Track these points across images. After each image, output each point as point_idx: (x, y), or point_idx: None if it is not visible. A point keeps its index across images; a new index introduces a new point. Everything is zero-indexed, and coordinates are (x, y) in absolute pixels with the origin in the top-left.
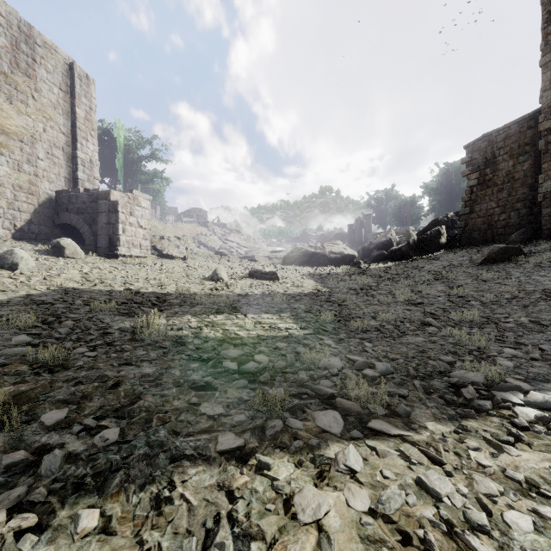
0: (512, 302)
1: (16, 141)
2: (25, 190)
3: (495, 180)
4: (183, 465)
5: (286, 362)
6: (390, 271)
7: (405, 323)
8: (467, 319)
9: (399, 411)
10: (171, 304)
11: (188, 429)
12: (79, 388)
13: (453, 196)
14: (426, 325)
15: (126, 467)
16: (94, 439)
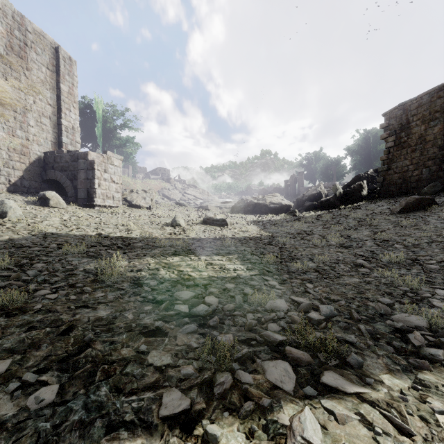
0: (432, 245)
1: (11, 111)
2: (18, 152)
3: (409, 142)
4: (121, 436)
5: (234, 303)
6: (321, 218)
7: (339, 264)
8: (394, 261)
9: (350, 362)
10: (135, 247)
11: (133, 384)
12: (30, 334)
13: (371, 157)
14: (358, 266)
15: (56, 439)
16: (27, 400)
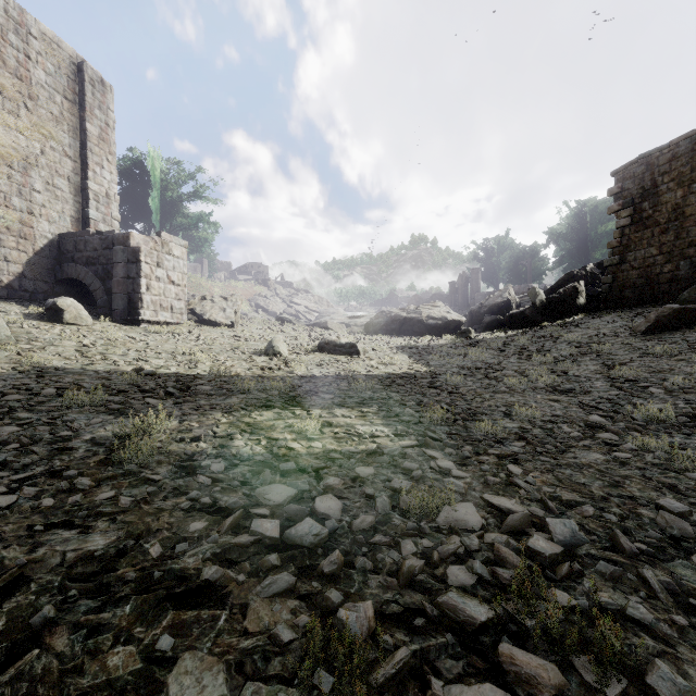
0: None
1: (2, 166)
2: (15, 233)
3: (656, 217)
4: None
5: (374, 513)
6: (513, 343)
7: (559, 424)
8: (656, 419)
9: (657, 687)
10: (197, 392)
11: None
12: None
13: (588, 244)
14: (595, 427)
15: None
16: None
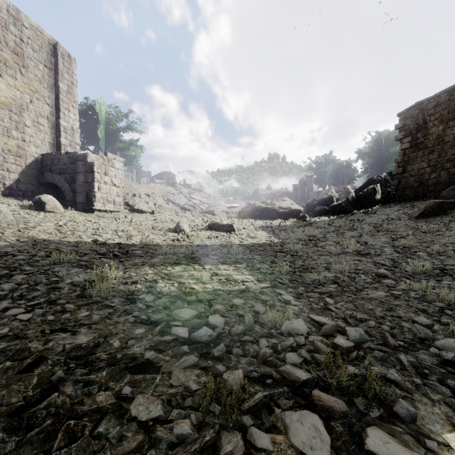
0: None
1: (5, 110)
2: (13, 153)
3: (426, 143)
4: None
5: (244, 325)
6: (333, 224)
7: (359, 274)
8: (420, 271)
9: (399, 412)
10: (133, 255)
11: (105, 453)
12: None
13: (383, 160)
14: (381, 276)
15: None
16: None
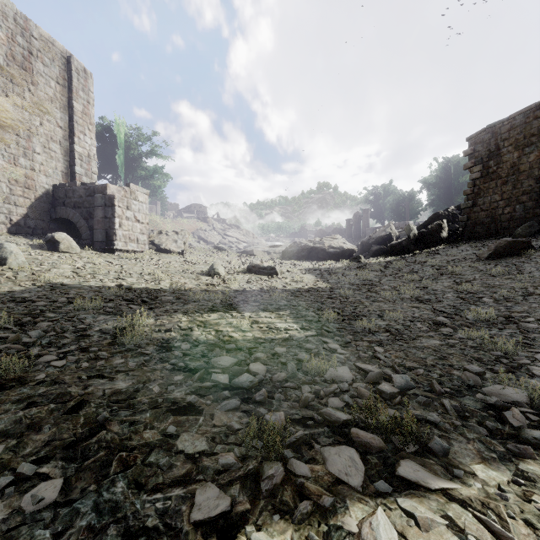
0: (529, 299)
1: (12, 135)
2: (21, 184)
3: (499, 172)
4: None
5: (286, 372)
6: (391, 266)
7: (415, 322)
8: (482, 319)
9: (433, 448)
10: (163, 301)
11: (158, 478)
12: (30, 412)
13: (452, 191)
14: (439, 324)
15: None
16: (22, 500)
